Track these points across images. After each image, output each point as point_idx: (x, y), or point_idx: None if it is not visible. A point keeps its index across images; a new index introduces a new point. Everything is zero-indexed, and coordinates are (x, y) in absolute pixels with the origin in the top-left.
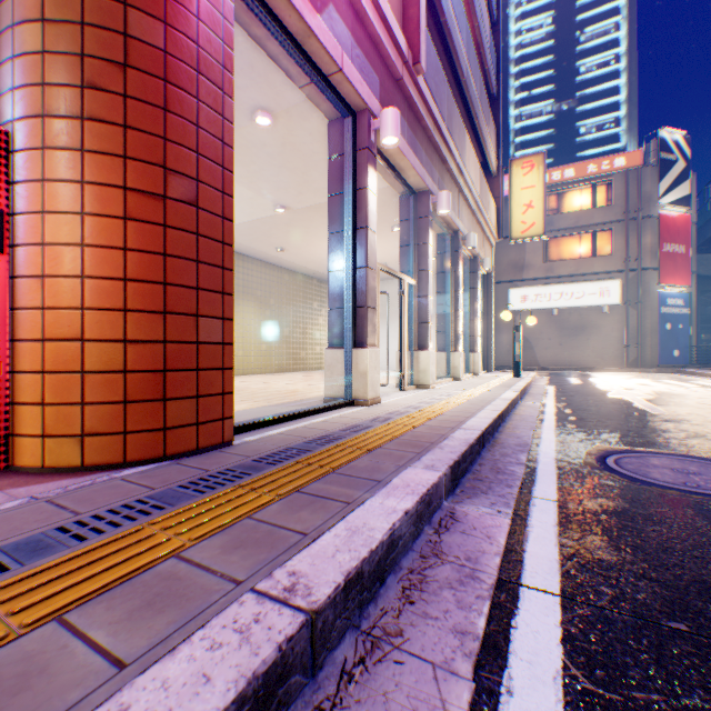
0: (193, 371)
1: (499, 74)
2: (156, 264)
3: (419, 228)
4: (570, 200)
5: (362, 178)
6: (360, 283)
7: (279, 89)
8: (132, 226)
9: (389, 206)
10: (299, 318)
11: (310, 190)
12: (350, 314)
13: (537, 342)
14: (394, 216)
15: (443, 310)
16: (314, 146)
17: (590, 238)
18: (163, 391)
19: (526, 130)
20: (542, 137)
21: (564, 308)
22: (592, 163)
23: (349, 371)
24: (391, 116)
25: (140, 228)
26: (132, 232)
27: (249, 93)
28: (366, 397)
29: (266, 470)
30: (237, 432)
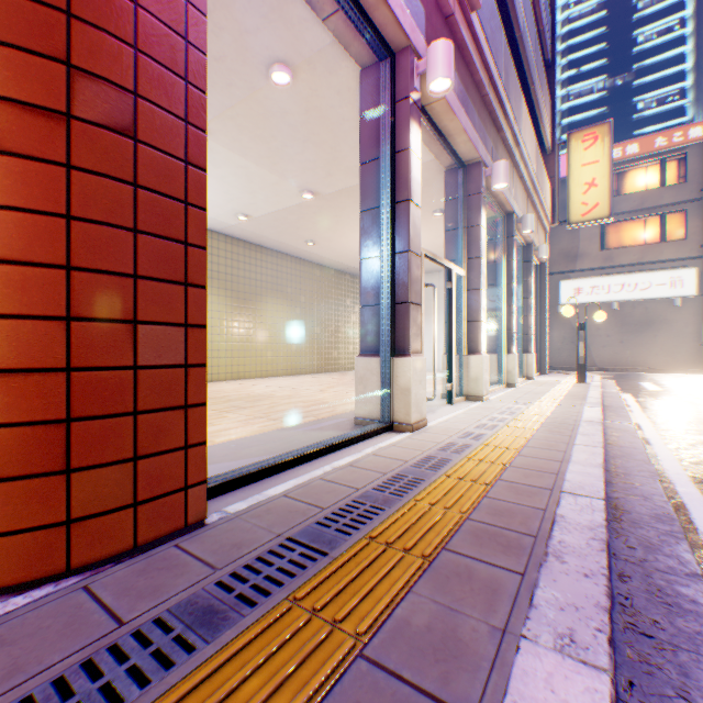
0: (127, 416)
1: (554, 38)
2: (49, 233)
3: (469, 207)
4: (633, 179)
5: (403, 136)
6: (400, 273)
7: (297, 28)
8: (2, 163)
9: (431, 185)
10: (330, 316)
11: (340, 170)
12: (387, 313)
13: (593, 339)
14: (437, 197)
15: (494, 305)
16: (343, 109)
17: (658, 221)
18: (65, 456)
19: (574, 110)
20: (593, 116)
21: (626, 301)
22: (661, 136)
23: (386, 386)
24: (442, 50)
25: (17, 167)
26: (2, 175)
27: (261, 39)
28: (408, 420)
29: (227, 631)
30: (222, 491)
